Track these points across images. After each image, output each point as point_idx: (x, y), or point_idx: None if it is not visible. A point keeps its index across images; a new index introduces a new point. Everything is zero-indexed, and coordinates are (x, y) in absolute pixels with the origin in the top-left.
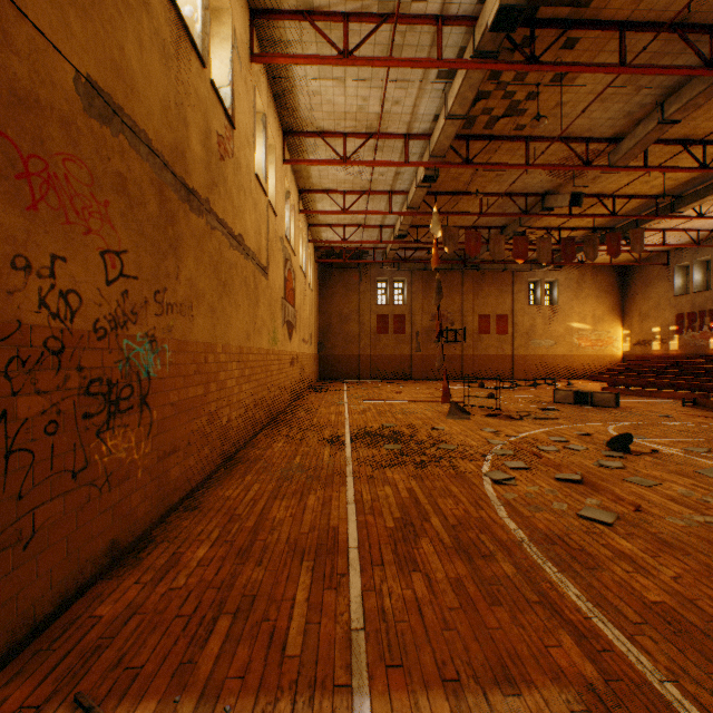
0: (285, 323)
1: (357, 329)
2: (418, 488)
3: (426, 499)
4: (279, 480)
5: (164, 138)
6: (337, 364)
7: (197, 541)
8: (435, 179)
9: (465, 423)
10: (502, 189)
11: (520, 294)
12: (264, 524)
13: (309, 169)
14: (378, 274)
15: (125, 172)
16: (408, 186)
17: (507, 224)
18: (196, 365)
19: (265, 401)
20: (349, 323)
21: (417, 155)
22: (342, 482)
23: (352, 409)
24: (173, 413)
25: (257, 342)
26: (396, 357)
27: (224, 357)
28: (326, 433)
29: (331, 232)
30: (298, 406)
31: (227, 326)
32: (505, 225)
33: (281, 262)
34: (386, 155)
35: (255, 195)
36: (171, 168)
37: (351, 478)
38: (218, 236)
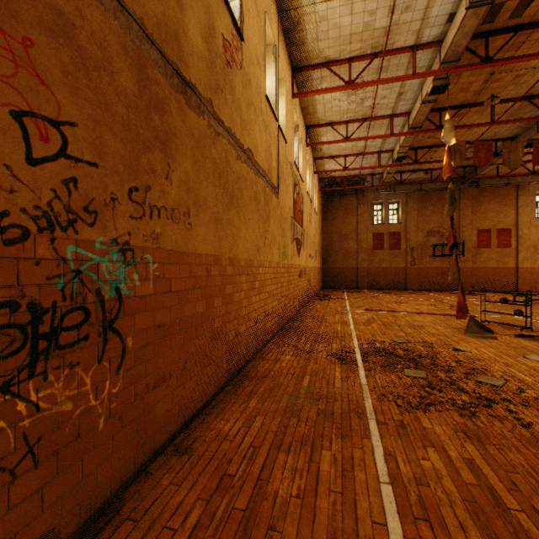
0: (294, 240)
1: (354, 246)
2: (483, 463)
3: (511, 497)
4: (284, 413)
5: (145, 4)
6: (337, 276)
7: (166, 533)
8: (443, 89)
9: (493, 345)
10: (520, 93)
11: (526, 207)
12: (260, 507)
13: (314, 104)
14: (374, 198)
15: (70, 13)
16: (410, 106)
17: (518, 134)
18: (195, 279)
19: (275, 311)
20: (347, 241)
21: (423, 69)
22: (363, 430)
23: (356, 319)
24: (160, 337)
25: (268, 256)
26: (390, 269)
27: (231, 269)
28: (334, 347)
29: (333, 163)
30: (305, 313)
31: (235, 239)
32: (515, 135)
33: (290, 185)
34: (389, 75)
35: (265, 116)
36: (156, 44)
37: (374, 424)
38: (224, 144)
